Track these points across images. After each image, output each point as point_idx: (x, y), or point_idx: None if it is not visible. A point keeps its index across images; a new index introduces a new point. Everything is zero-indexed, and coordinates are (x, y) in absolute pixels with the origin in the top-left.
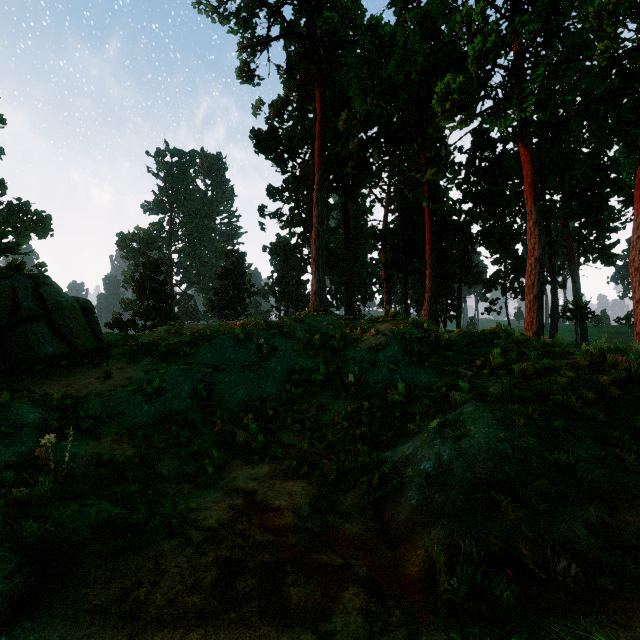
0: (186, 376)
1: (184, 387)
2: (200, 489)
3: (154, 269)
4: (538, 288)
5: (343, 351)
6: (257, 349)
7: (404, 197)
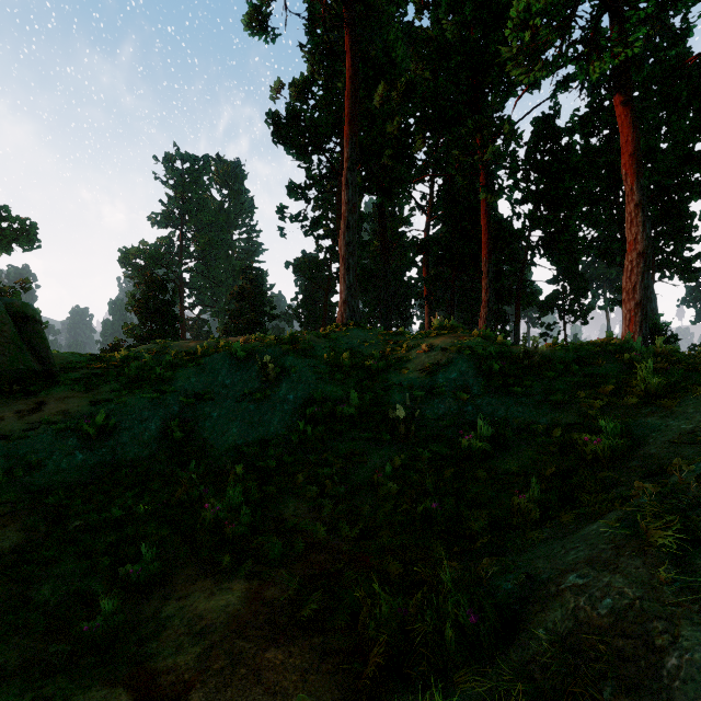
0: (155, 409)
1: (150, 425)
2: (73, 660)
3: (158, 287)
4: (641, 293)
5: (383, 374)
6: (260, 370)
7: (451, 199)
